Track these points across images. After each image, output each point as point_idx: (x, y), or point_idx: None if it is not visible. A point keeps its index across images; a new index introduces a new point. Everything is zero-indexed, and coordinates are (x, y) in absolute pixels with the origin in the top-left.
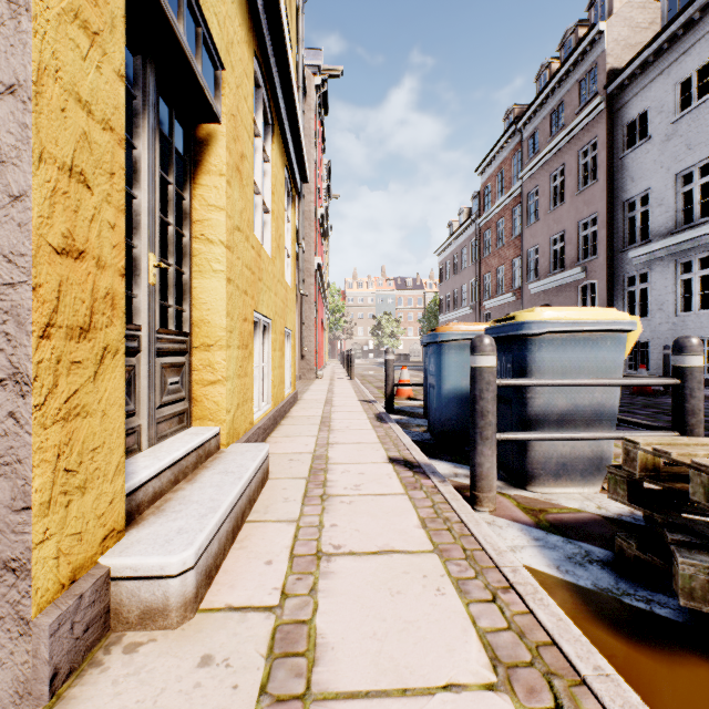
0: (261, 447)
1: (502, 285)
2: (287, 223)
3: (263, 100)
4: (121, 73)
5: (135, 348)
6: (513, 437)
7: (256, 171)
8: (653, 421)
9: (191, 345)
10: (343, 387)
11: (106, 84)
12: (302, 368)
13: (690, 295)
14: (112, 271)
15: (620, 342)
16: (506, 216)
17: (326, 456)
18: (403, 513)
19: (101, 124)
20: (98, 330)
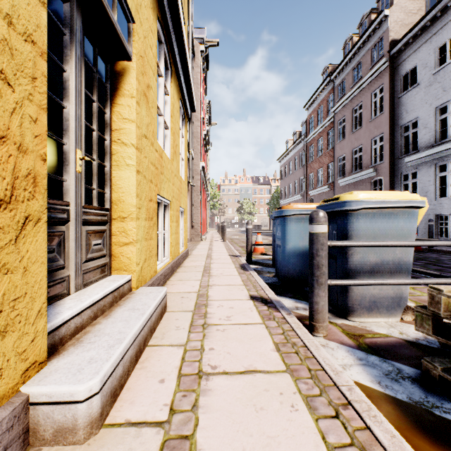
0: (161, 289)
1: (321, 180)
2: (181, 138)
3: (164, 52)
4: (43, 0)
5: (65, 218)
6: (340, 282)
7: (159, 100)
8: (425, 269)
9: (110, 217)
10: (219, 246)
11: (28, 5)
12: (192, 234)
13: (445, 186)
14: (34, 156)
15: (414, 215)
16: (324, 136)
17: (206, 295)
18: (262, 339)
19: (22, 36)
20: (19, 202)
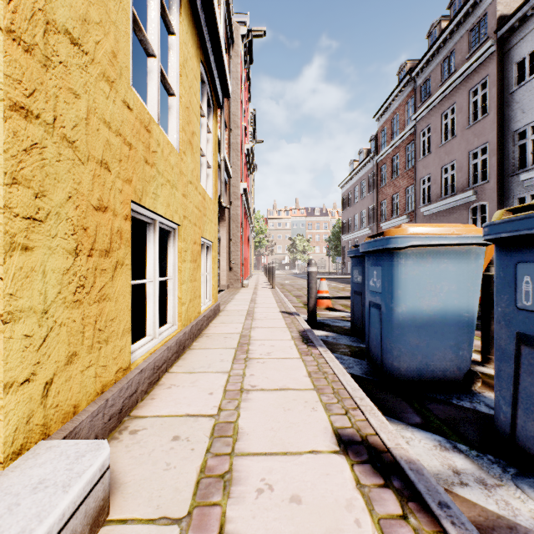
0: (86, 459)
1: (396, 209)
2: (208, 133)
3: None
4: None
5: None
6: None
7: (149, 26)
8: None
9: None
10: (265, 296)
11: None
12: (230, 278)
13: None
14: None
15: None
16: (400, 152)
17: (234, 428)
18: None
19: None
20: None
